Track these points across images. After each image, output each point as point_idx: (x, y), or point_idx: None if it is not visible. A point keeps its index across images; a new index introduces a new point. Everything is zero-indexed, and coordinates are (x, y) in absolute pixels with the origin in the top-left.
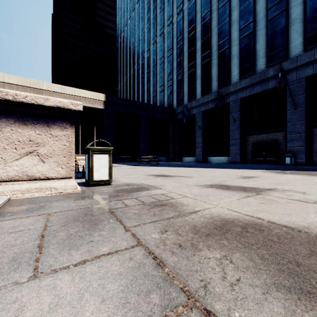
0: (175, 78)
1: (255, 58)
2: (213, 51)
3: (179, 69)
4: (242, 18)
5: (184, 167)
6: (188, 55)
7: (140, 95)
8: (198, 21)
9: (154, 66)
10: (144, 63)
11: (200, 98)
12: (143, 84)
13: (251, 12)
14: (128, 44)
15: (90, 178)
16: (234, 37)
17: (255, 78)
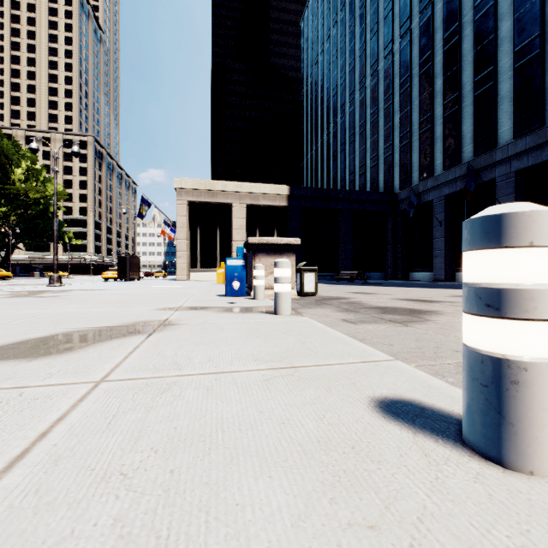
0: (396, 142)
1: (544, 99)
2: (464, 94)
3: (403, 128)
4: (519, 31)
5: (399, 287)
6: (420, 104)
7: (339, 173)
8: (437, 45)
9: (362, 126)
10: (345, 122)
11: (441, 173)
12: (344, 155)
13: (537, 20)
14: (318, 93)
15: (302, 290)
16: (504, 67)
17: (544, 134)
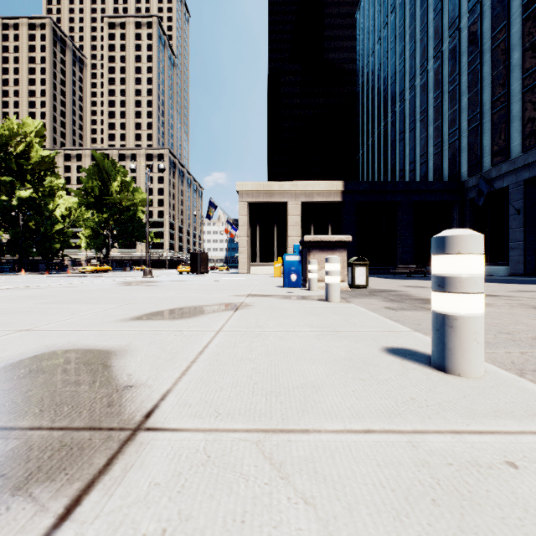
0: (464, 125)
1: None
2: None
3: (472, 110)
4: None
5: None
6: (493, 81)
7: (397, 163)
8: (514, 14)
9: (423, 112)
10: (405, 110)
11: (519, 156)
12: (403, 145)
13: None
14: (375, 83)
15: (353, 283)
16: None
17: None
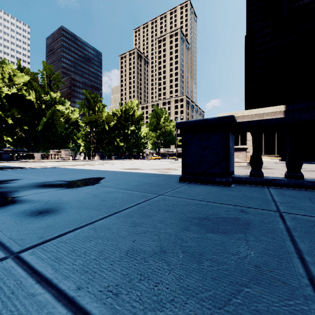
0: None
1: None
2: None
3: None
4: None
5: None
6: None
7: None
8: None
9: None
10: None
11: None
12: None
13: None
14: None
15: None
16: None
17: None
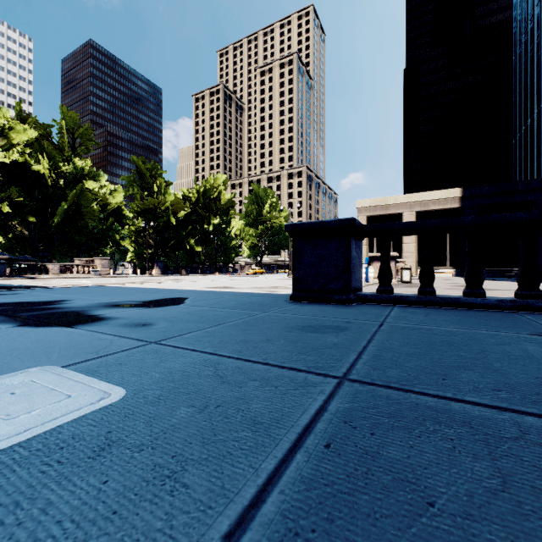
0: None
1: None
2: None
3: None
4: None
5: None
6: None
7: None
8: None
9: None
10: None
11: None
12: None
13: None
14: (534, 54)
15: (401, 280)
16: None
17: None
